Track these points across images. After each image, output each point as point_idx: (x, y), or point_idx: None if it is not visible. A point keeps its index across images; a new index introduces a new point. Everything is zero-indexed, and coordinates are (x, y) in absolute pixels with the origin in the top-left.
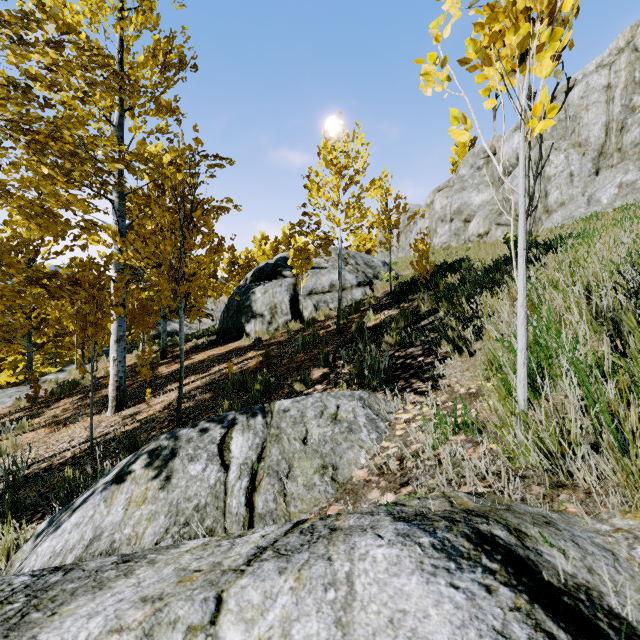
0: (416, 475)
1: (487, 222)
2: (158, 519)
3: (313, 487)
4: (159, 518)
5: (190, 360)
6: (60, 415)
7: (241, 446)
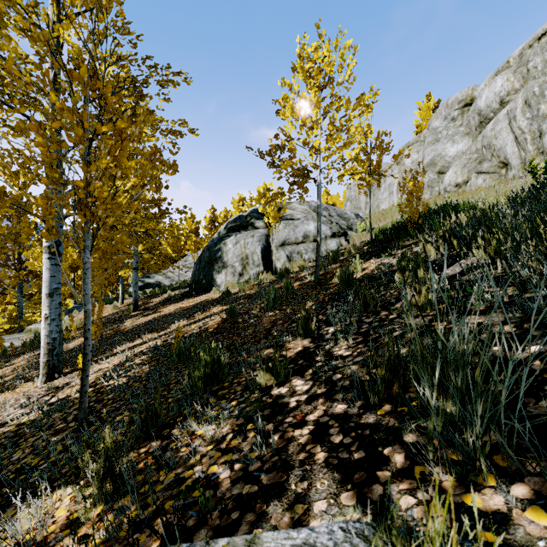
0: None
1: (466, 171)
2: None
3: None
4: None
5: (157, 313)
6: (5, 376)
7: None
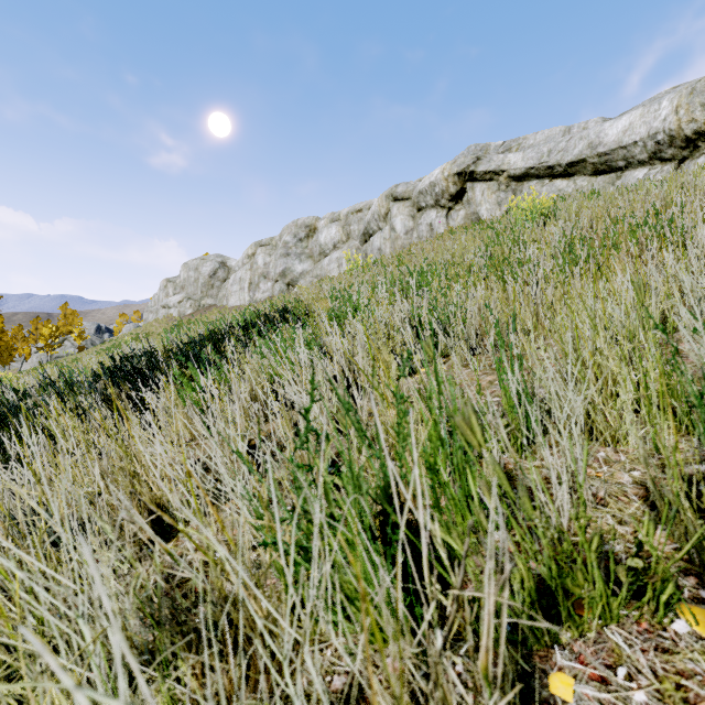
0: None
1: None
2: None
3: None
4: None
5: None
6: None
7: None
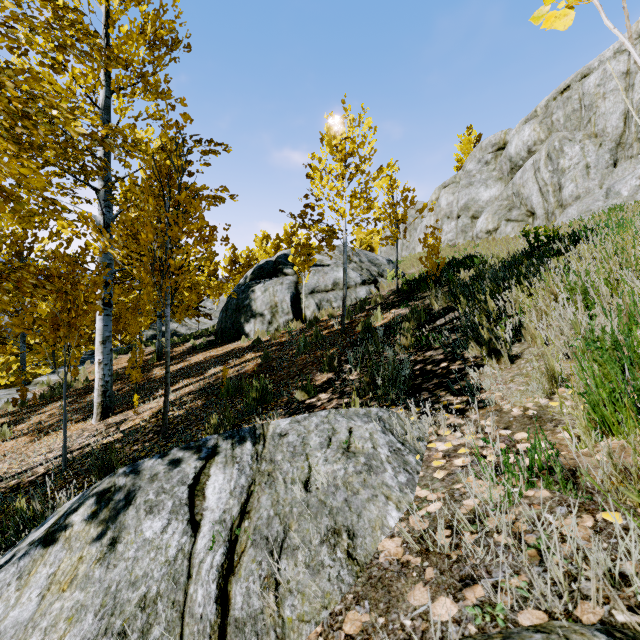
0: (485, 563)
1: (496, 218)
2: (83, 620)
3: (320, 570)
4: (85, 618)
5: (186, 362)
6: (45, 421)
7: (220, 490)
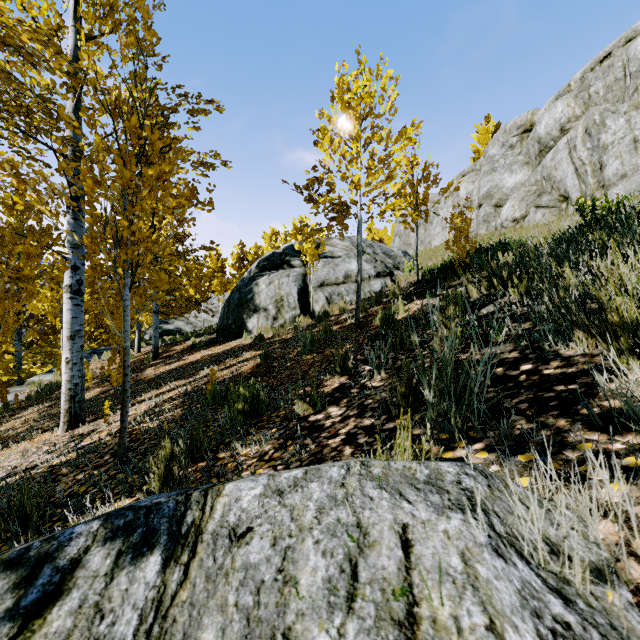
0: None
1: (524, 205)
2: None
3: None
4: None
5: (181, 361)
6: (15, 428)
7: None
